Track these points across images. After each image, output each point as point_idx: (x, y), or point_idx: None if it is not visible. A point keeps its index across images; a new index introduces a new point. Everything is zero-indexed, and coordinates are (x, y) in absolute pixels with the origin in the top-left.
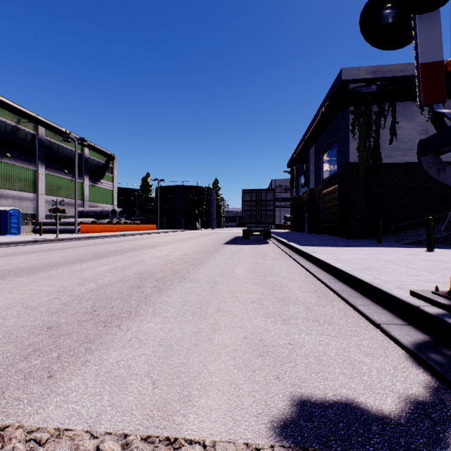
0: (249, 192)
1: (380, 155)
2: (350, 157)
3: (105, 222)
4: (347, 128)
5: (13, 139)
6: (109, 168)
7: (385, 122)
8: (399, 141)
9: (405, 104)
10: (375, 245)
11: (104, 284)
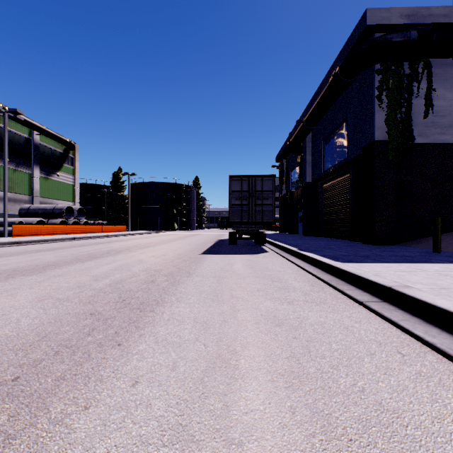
0: (239, 179)
1: (413, 132)
2: (376, 133)
3: (57, 222)
4: (371, 94)
5: None
6: (69, 159)
7: (419, 89)
8: (436, 114)
9: (443, 66)
10: (446, 258)
11: None
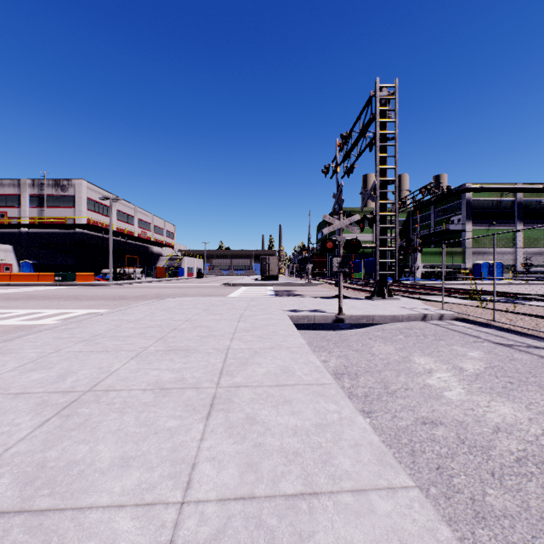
0: None
1: None
2: None
3: None
4: None
5: (497, 210)
6: None
7: None
8: None
9: None
10: None
11: None
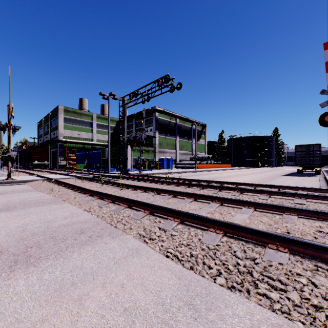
0: (300, 146)
1: None
2: None
3: (204, 163)
4: None
5: (169, 127)
6: (203, 132)
7: None
8: None
9: None
10: None
11: (243, 181)
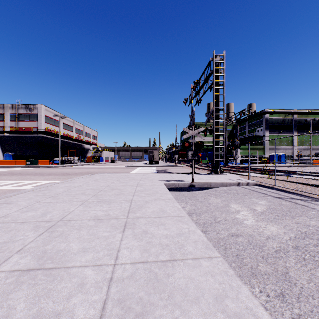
0: None
1: None
2: None
3: None
4: None
5: (282, 124)
6: None
7: None
8: None
9: None
10: None
11: None
